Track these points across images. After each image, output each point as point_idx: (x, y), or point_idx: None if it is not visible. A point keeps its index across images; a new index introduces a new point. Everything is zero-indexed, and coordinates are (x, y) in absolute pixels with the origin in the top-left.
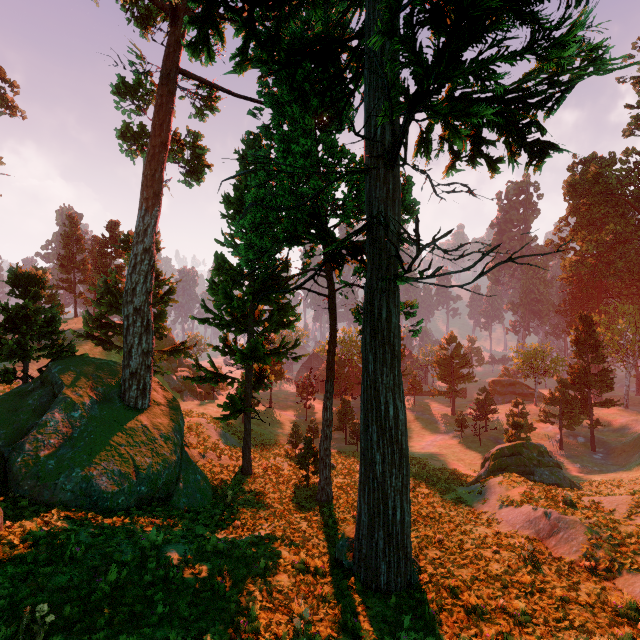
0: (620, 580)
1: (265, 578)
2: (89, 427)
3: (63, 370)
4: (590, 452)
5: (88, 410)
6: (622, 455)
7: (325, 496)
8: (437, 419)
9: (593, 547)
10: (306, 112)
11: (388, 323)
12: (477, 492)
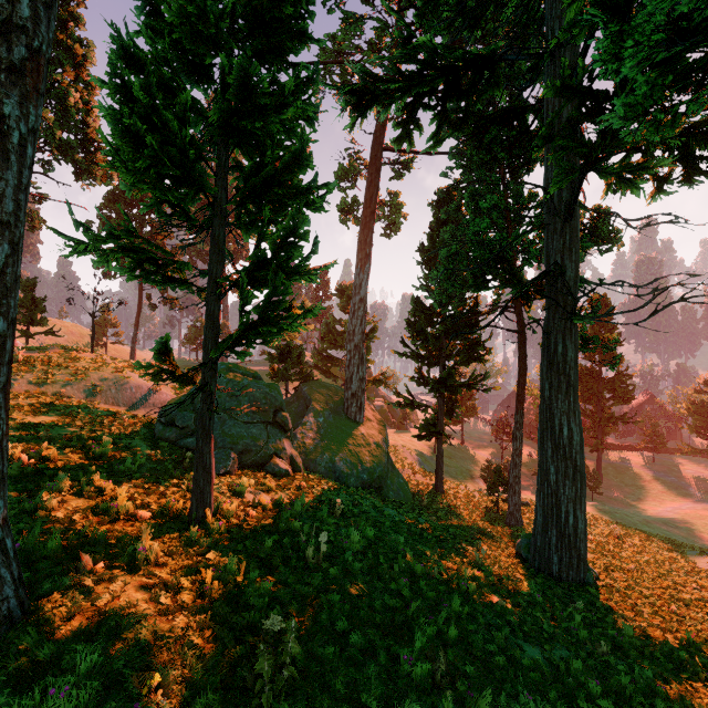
0: None
1: (455, 542)
2: (329, 429)
3: (309, 389)
4: None
5: (327, 418)
6: None
7: (514, 521)
8: (688, 484)
9: None
10: (494, 162)
11: (563, 357)
12: None
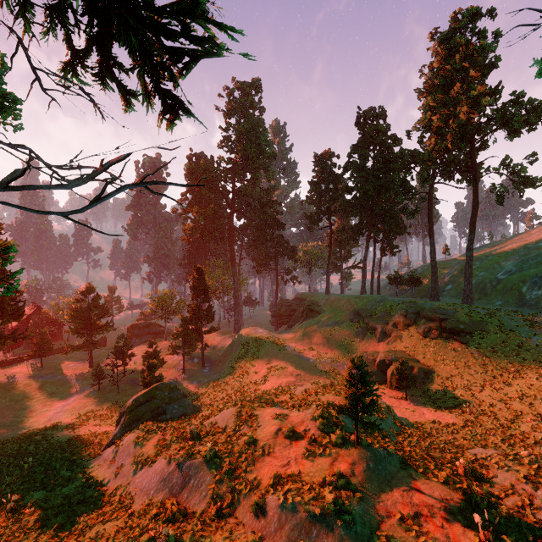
0: (240, 510)
1: None
2: None
3: None
4: (202, 368)
5: None
6: (219, 364)
7: None
8: (72, 377)
9: (218, 483)
10: None
11: None
12: (110, 462)
